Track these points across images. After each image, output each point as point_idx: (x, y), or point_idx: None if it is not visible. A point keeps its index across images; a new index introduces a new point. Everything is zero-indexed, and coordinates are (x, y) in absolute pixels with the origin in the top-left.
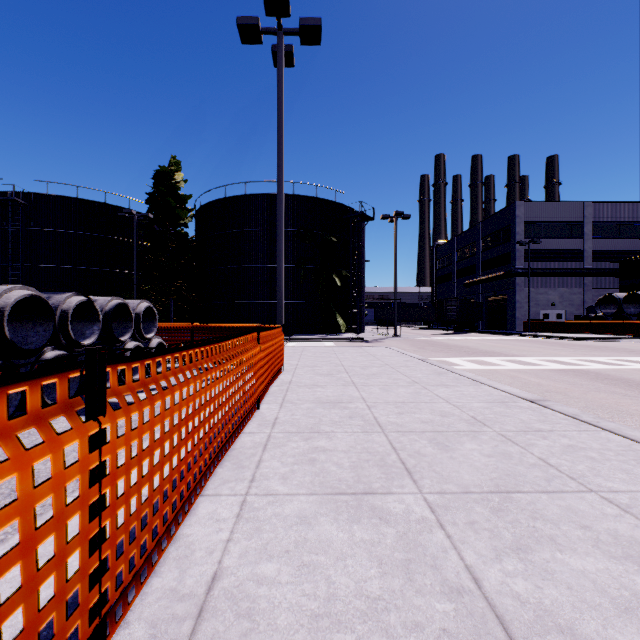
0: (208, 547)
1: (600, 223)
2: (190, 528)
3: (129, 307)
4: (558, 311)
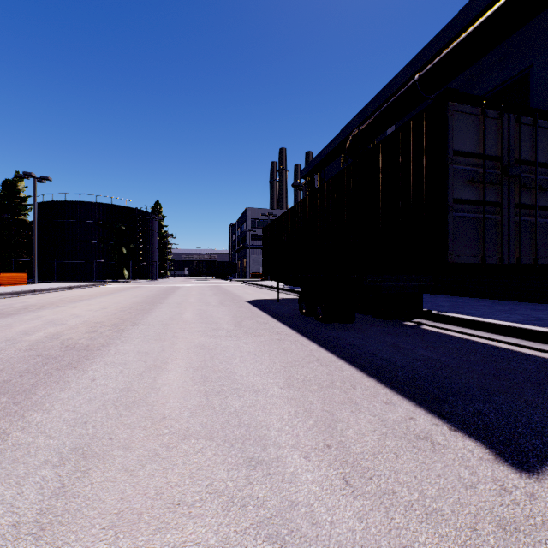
0: None
1: None
2: None
3: None
4: None
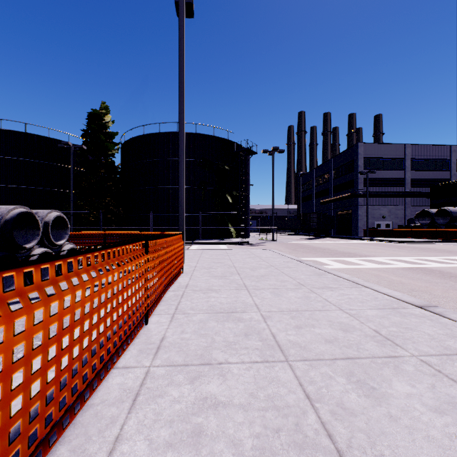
0: None
1: (416, 159)
2: None
3: (35, 216)
4: (387, 222)
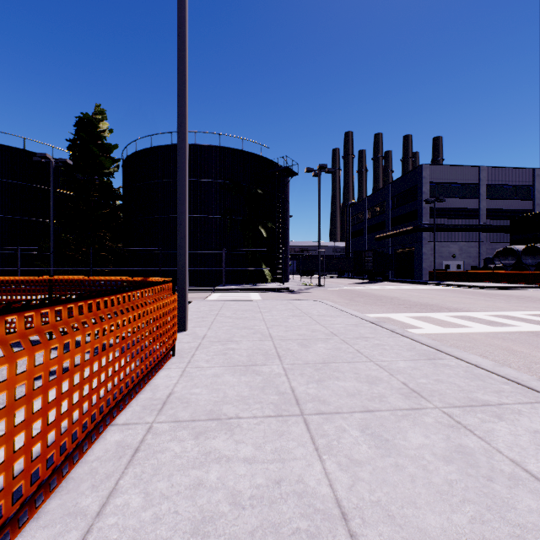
0: None
1: (492, 185)
2: None
3: None
4: (458, 262)
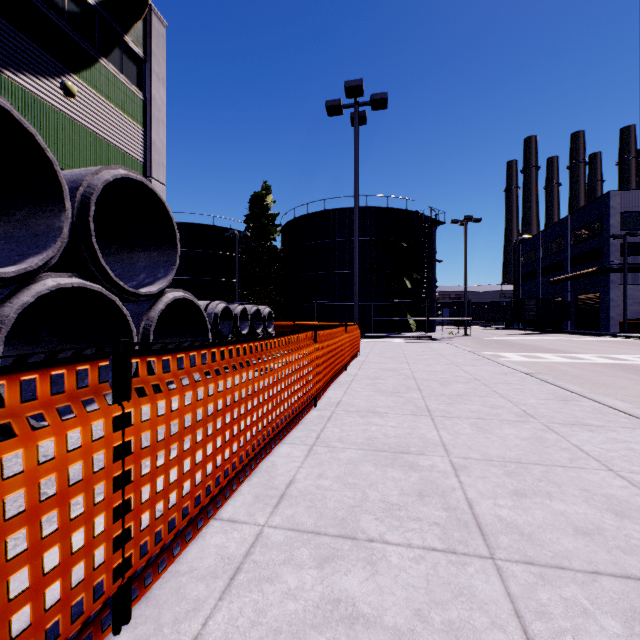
0: (336, 397)
1: None
2: (328, 394)
3: (261, 311)
4: None
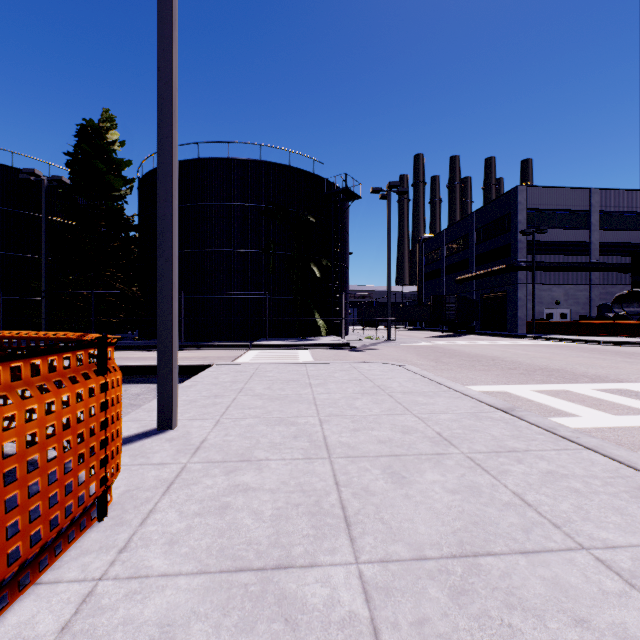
0: None
1: (607, 213)
2: None
3: None
4: (563, 310)
